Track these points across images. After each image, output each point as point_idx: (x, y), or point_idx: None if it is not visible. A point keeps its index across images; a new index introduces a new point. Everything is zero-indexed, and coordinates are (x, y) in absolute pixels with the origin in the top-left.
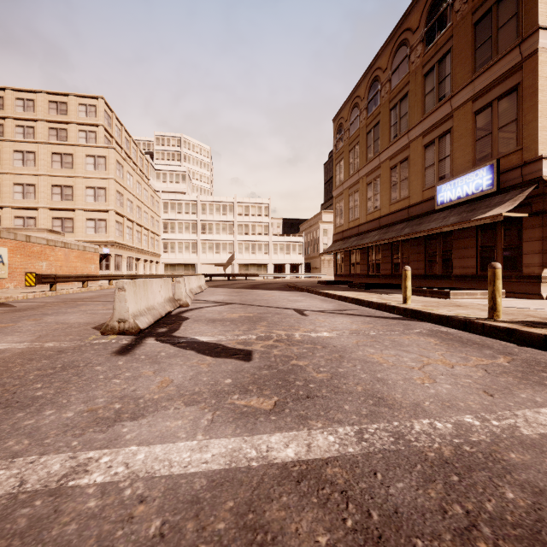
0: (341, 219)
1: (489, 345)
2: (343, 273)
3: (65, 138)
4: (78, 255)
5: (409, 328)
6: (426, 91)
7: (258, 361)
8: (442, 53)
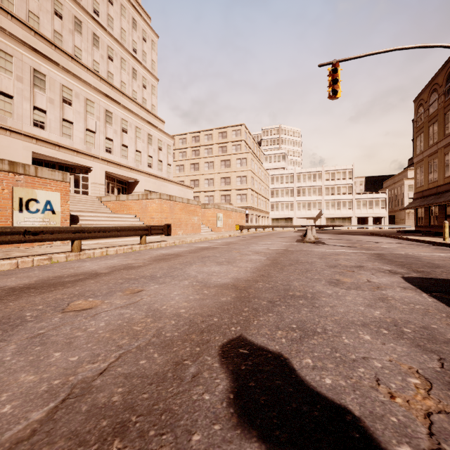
0: (421, 181)
1: None
2: (423, 225)
3: (225, 151)
4: (239, 215)
5: (427, 247)
6: None
7: (359, 248)
8: None
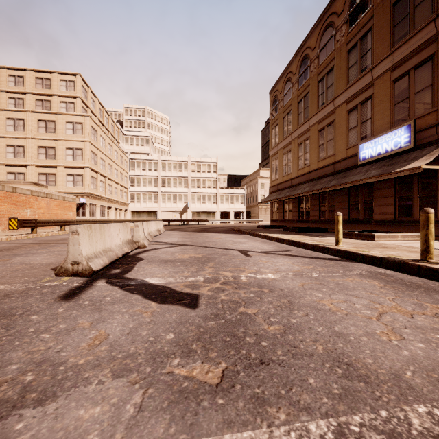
0: (276, 174)
1: (435, 289)
2: (278, 219)
3: (49, 108)
4: (58, 203)
5: (348, 269)
6: (350, 65)
7: (204, 308)
8: (364, 31)
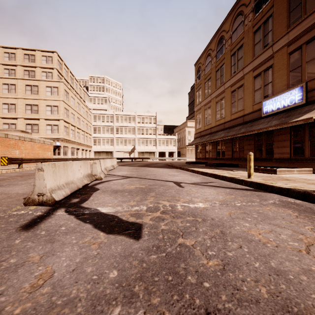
0: (199, 124)
1: None
2: (200, 157)
3: (33, 76)
4: (39, 146)
5: (263, 199)
6: (255, 42)
7: (147, 239)
8: (266, 17)
